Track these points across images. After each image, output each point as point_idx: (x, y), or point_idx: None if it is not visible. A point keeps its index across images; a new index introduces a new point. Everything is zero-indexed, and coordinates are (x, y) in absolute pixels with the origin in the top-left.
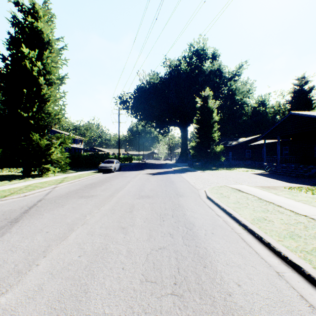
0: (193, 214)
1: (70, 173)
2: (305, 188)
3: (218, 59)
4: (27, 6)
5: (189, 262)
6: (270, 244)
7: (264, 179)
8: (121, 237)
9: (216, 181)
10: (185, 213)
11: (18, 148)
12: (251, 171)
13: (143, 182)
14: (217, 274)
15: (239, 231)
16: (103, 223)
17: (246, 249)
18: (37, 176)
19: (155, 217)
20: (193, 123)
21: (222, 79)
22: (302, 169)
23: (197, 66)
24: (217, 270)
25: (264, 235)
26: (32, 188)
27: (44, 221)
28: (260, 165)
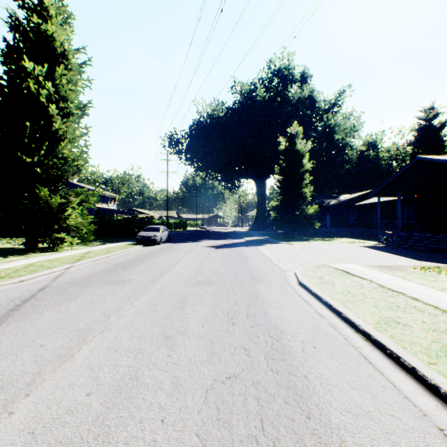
0: (280, 311)
1: (96, 245)
2: (444, 268)
3: (310, 83)
4: (32, 0)
5: (280, 408)
6: (417, 370)
7: (380, 255)
8: (164, 356)
9: (310, 258)
10: (267, 310)
11: (17, 209)
12: (358, 243)
13: (202, 260)
14: (332, 433)
15: (357, 343)
16: (136, 329)
17: (376, 379)
18: (47, 249)
19: (220, 318)
20: (273, 173)
21: (316, 110)
22: (435, 240)
23: (279, 93)
24: (332, 424)
25: (403, 353)
26: (34, 269)
27: (41, 326)
28: (371, 234)
